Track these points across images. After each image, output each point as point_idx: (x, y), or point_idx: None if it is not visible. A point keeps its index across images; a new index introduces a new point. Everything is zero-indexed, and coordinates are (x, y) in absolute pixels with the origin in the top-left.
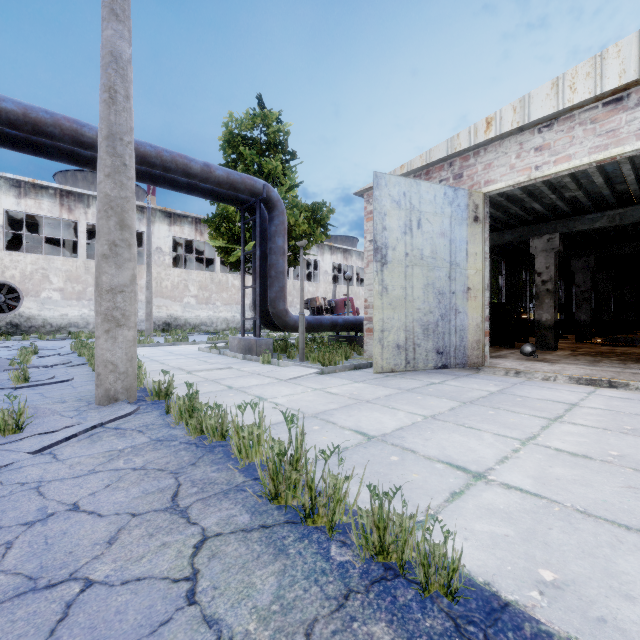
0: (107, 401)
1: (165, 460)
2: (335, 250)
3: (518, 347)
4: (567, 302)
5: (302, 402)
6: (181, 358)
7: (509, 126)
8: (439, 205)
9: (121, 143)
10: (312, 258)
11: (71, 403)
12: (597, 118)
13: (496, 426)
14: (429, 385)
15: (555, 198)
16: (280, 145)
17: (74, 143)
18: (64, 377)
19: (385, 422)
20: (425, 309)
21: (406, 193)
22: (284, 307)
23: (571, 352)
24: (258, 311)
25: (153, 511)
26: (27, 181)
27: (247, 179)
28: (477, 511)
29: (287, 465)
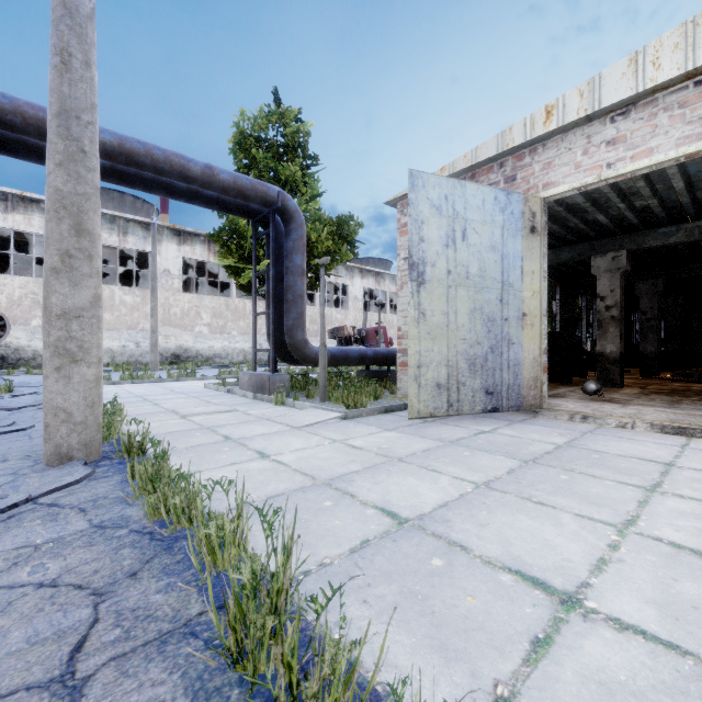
0: (58, 460)
1: (94, 566)
2: (366, 273)
3: (577, 383)
4: (627, 331)
5: (315, 461)
6: (181, 397)
7: (574, 115)
8: (488, 212)
9: (78, 123)
10: (340, 282)
11: (13, 462)
12: (687, 101)
13: (575, 501)
14: (477, 435)
15: (624, 208)
16: (299, 148)
17: (41, 136)
18: (26, 423)
19: (423, 494)
20: (471, 339)
21: (448, 196)
22: (303, 337)
23: (641, 390)
24: (272, 342)
25: (23, 690)
26: (15, 193)
27: (258, 185)
28: (583, 689)
29: (266, 592)
